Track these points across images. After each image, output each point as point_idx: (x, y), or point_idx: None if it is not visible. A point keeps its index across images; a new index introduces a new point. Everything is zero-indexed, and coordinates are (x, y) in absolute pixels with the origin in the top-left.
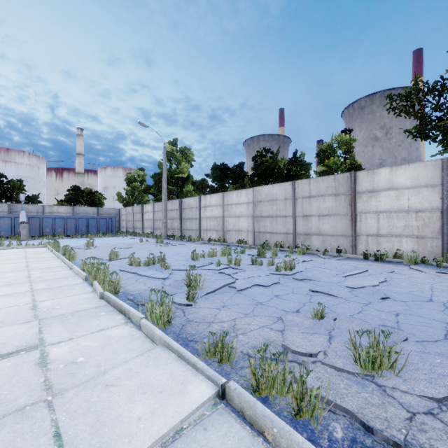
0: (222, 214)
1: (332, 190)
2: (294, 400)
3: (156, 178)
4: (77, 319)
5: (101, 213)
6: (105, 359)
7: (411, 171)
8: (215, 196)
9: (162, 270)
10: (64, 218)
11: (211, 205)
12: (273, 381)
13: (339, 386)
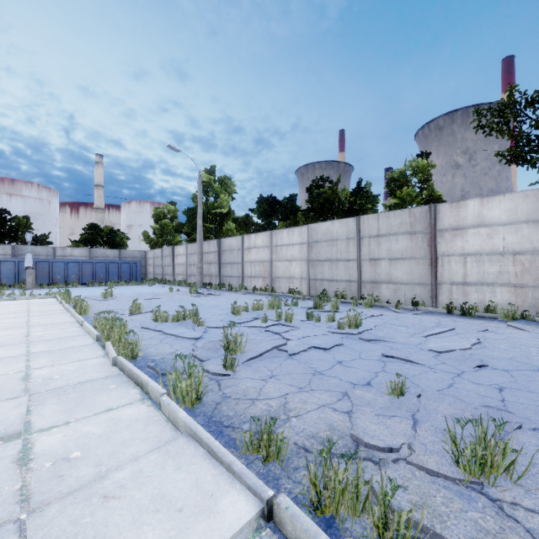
0: (269, 257)
1: (407, 228)
2: (374, 529)
3: (189, 214)
4: (79, 394)
5: (123, 257)
6: (109, 454)
7: (507, 202)
8: (262, 235)
9: (194, 327)
10: (78, 263)
11: (256, 246)
12: (341, 494)
13: (436, 501)
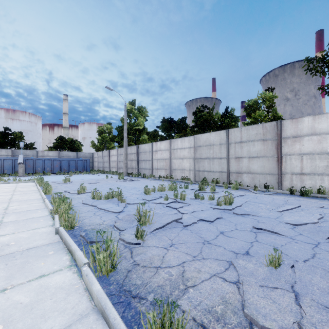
0: (169, 156)
1: (261, 136)
2: None
3: (119, 130)
4: (23, 260)
5: (79, 156)
6: (26, 328)
7: None
8: (164, 142)
9: (118, 203)
10: (51, 160)
11: (160, 149)
12: None
13: None
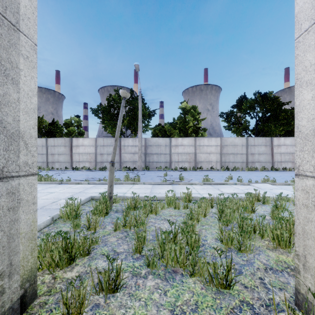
0: None
1: (64, 144)
2: None
3: None
4: None
5: None
6: None
7: (88, 140)
8: None
9: None
10: None
11: None
12: None
13: None
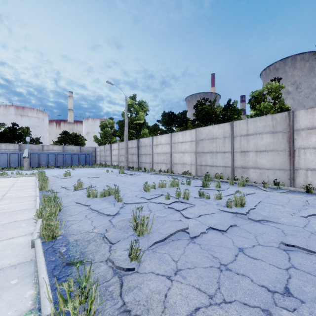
0: (170, 150)
1: (270, 128)
2: None
3: (120, 124)
4: None
5: (82, 150)
6: None
7: None
8: (165, 136)
9: (114, 202)
10: (55, 154)
11: (161, 143)
12: None
13: None
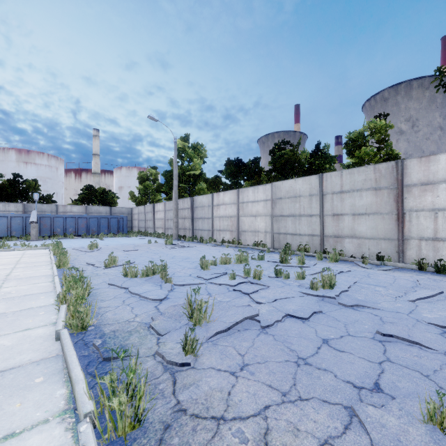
0: (236, 213)
1: (371, 184)
2: None
3: (167, 176)
4: None
5: (113, 213)
6: None
7: None
8: (229, 193)
9: (161, 284)
10: (75, 218)
11: (224, 203)
12: None
13: None
